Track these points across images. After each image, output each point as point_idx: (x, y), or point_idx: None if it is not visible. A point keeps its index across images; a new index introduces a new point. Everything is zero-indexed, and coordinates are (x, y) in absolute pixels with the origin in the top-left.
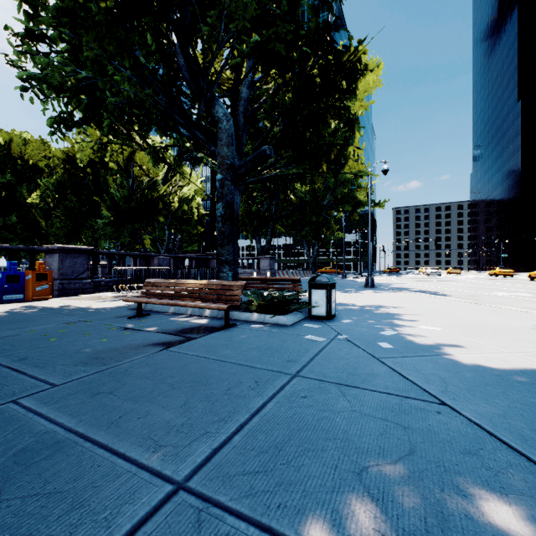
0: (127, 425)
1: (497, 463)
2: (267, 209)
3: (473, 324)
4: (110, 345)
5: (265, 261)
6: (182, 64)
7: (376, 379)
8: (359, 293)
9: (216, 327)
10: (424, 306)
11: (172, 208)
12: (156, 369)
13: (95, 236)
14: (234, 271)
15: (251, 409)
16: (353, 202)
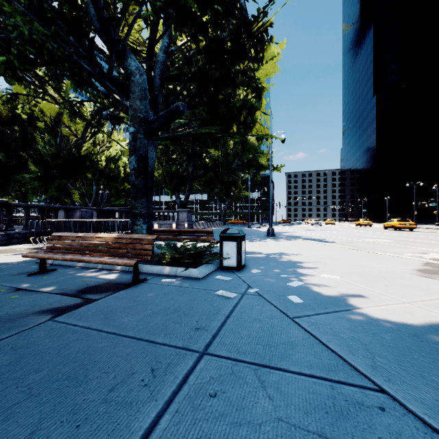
0: None
1: None
2: (185, 170)
3: (364, 271)
4: None
5: (184, 214)
6: (92, 14)
7: (296, 352)
8: (263, 241)
9: (124, 284)
10: (318, 253)
11: (100, 166)
12: (20, 357)
13: (22, 190)
14: (148, 224)
15: (134, 436)
16: (256, 165)
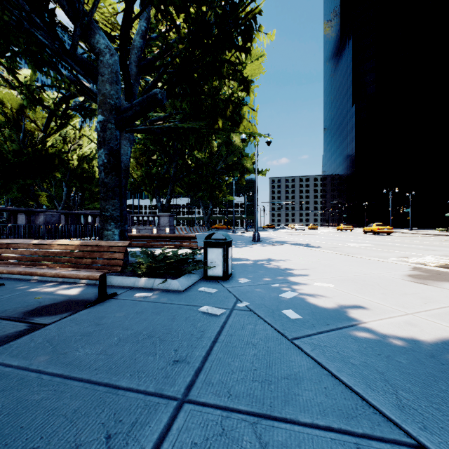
0: None
1: None
2: (167, 171)
3: (356, 277)
4: None
5: (165, 218)
6: None
7: (303, 390)
8: (249, 247)
9: (87, 301)
10: (307, 259)
11: (71, 166)
12: None
13: None
14: (121, 229)
15: None
16: (241, 169)
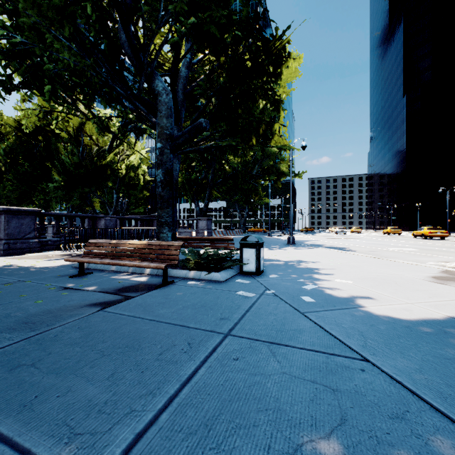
0: (42, 408)
1: (425, 428)
2: (205, 177)
3: (378, 277)
4: (44, 307)
5: (203, 222)
6: (123, 40)
7: (303, 335)
8: (283, 250)
9: (155, 285)
10: (336, 261)
11: (120, 175)
12: (88, 333)
13: (46, 198)
14: (173, 232)
15: (182, 378)
16: (277, 172)
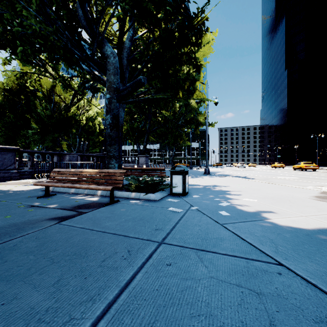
0: None
1: None
2: (144, 126)
3: (275, 196)
4: (11, 221)
5: (143, 158)
6: (80, 15)
7: (224, 243)
8: (201, 178)
9: (104, 203)
10: (242, 186)
11: (82, 124)
12: (43, 243)
13: (26, 141)
14: (119, 163)
15: (121, 283)
16: (196, 122)
